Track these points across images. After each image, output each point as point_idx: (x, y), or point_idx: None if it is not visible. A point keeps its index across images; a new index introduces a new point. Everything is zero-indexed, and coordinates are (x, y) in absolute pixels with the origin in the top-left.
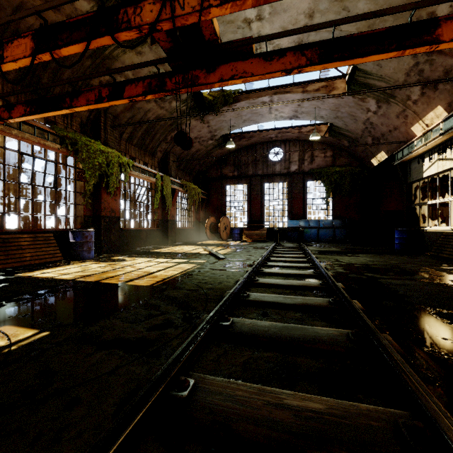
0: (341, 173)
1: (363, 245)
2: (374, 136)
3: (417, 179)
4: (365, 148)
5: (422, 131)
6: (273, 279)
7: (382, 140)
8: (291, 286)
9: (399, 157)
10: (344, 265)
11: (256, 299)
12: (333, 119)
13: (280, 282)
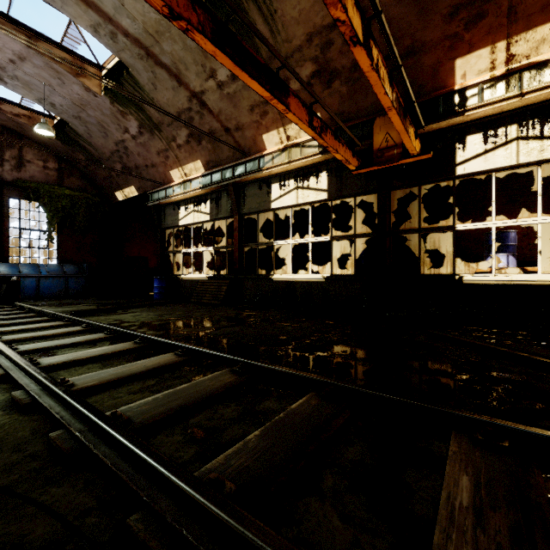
0: (74, 199)
1: (114, 299)
2: (126, 165)
3: (173, 226)
4: (110, 175)
5: (181, 178)
6: (100, 372)
7: (135, 173)
8: (148, 372)
9: (155, 198)
10: (141, 325)
11: (150, 415)
12: (72, 117)
13: (120, 371)
